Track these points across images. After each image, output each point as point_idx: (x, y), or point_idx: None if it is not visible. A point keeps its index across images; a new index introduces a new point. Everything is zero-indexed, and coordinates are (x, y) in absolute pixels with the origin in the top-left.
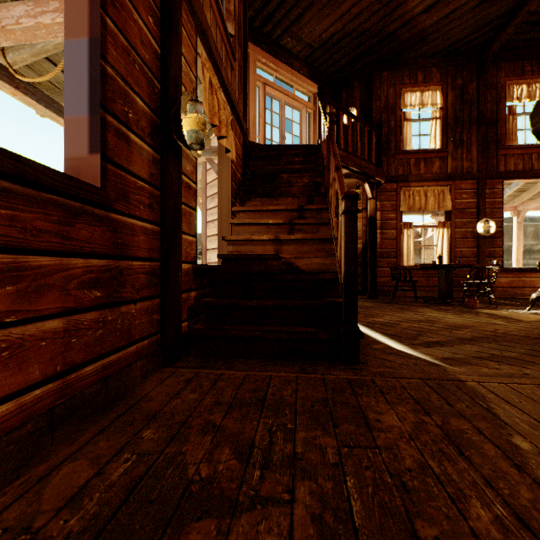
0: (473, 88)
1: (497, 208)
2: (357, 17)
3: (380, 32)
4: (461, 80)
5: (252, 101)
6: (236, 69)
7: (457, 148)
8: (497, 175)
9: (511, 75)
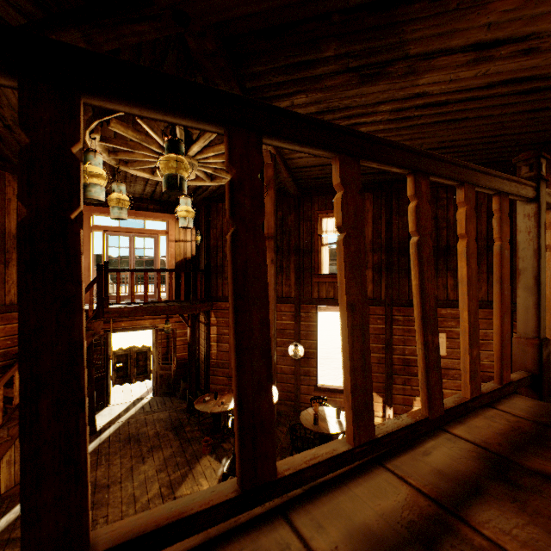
0: (292, 219)
1: (312, 331)
2: (159, 184)
3: (189, 187)
4: (281, 212)
5: (88, 251)
6: (12, 274)
7: (278, 273)
8: (309, 302)
9: (324, 208)
